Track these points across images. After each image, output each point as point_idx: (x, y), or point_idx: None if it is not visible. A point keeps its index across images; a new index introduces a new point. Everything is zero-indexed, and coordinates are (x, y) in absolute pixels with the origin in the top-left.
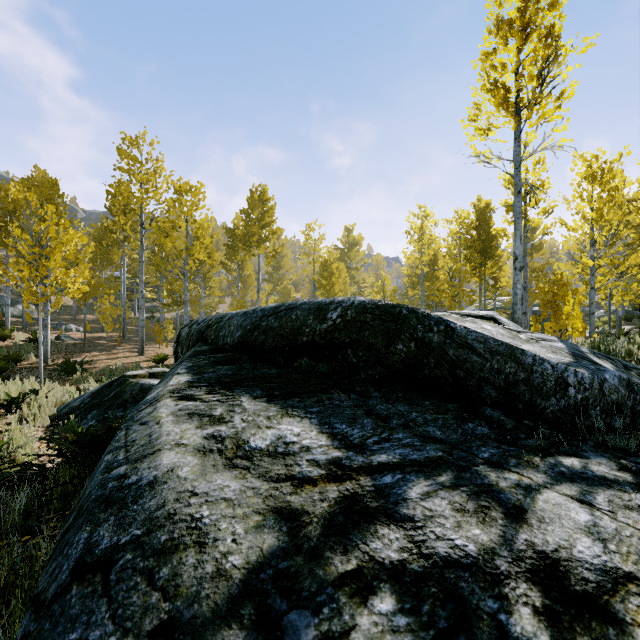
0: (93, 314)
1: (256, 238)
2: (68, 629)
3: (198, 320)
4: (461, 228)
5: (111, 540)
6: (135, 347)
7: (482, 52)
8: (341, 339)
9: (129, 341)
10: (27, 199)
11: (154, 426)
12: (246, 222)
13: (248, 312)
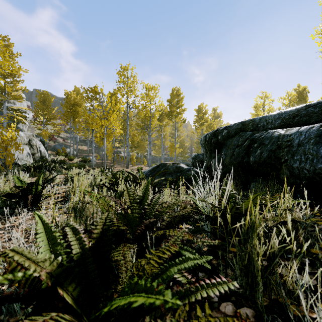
0: (94, 153)
1: (175, 113)
2: None
3: (228, 126)
4: (290, 101)
5: None
6: (121, 166)
7: None
8: None
9: (116, 163)
10: (86, 96)
11: None
12: (170, 106)
13: (277, 113)
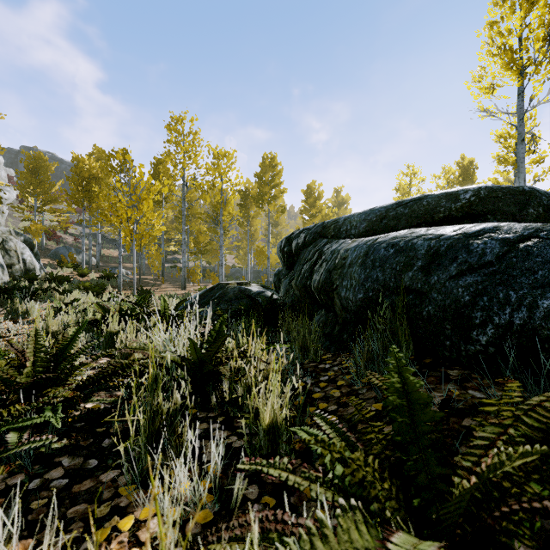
0: (132, 263)
1: (268, 197)
2: (549, 247)
3: (306, 228)
4: (448, 182)
5: (514, 236)
6: (175, 285)
7: (487, 22)
8: (479, 210)
9: (168, 281)
10: (108, 165)
11: (427, 230)
12: (259, 184)
13: (365, 212)
